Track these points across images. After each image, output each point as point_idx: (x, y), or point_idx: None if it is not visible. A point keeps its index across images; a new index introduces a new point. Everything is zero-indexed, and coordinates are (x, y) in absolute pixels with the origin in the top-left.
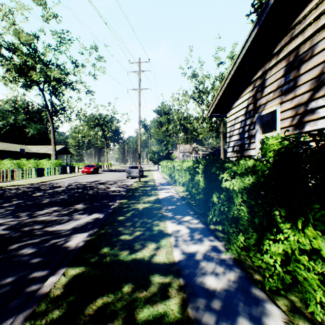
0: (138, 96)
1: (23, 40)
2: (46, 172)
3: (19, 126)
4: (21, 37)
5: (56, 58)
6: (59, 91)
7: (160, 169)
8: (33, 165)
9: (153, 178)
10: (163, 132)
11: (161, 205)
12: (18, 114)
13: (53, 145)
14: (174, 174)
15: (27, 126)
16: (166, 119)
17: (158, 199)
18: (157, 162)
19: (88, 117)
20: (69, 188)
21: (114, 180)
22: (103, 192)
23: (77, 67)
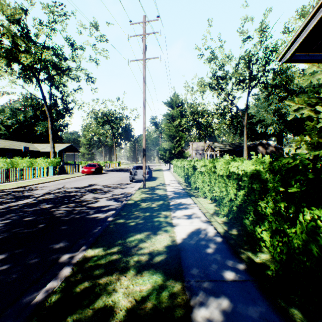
0: (143, 69)
1: (9, 16)
2: (38, 172)
3: (28, 124)
4: (4, 10)
5: (48, 37)
6: (55, 79)
7: (172, 169)
8: (27, 164)
9: (163, 182)
10: (175, 126)
11: (186, 291)
12: (27, 112)
13: (51, 142)
14: (194, 179)
15: (36, 124)
16: (178, 111)
17: (173, 249)
18: (168, 160)
19: (95, 113)
20: (38, 199)
21: (113, 184)
22: (80, 211)
23: (74, 49)
